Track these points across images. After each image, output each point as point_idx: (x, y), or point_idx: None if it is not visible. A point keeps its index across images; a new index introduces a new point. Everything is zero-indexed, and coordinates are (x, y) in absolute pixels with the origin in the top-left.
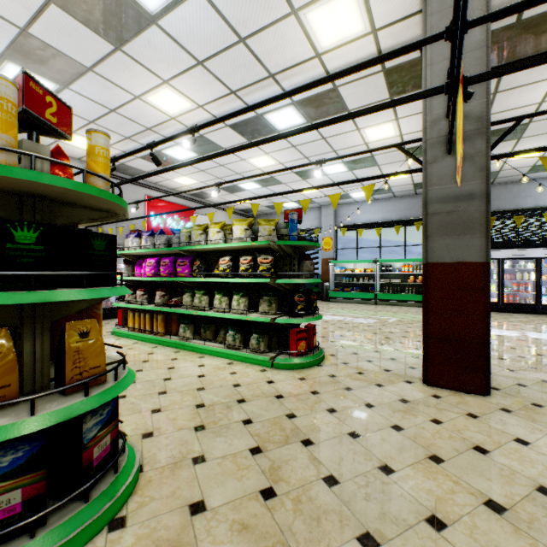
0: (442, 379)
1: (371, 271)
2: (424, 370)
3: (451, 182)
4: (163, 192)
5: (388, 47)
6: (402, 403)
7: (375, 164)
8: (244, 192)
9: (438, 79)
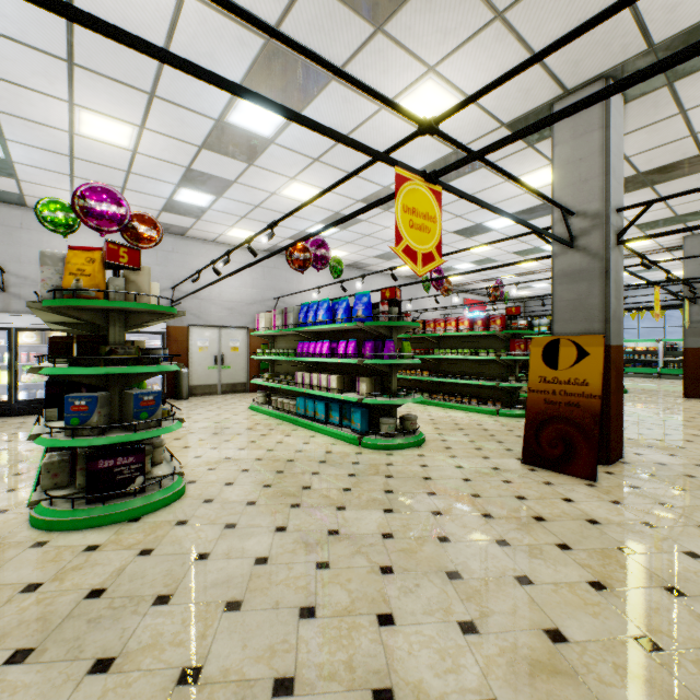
0: (691, 395)
1: (653, 349)
2: (683, 392)
3: (696, 315)
4: (471, 294)
5: (665, 244)
6: (669, 399)
7: (658, 270)
8: (531, 288)
9: (689, 273)
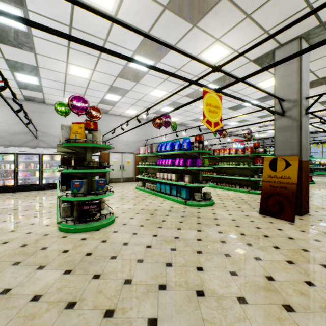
0: None
1: None
2: None
3: None
4: (236, 136)
5: None
6: None
7: None
8: (266, 133)
9: None
